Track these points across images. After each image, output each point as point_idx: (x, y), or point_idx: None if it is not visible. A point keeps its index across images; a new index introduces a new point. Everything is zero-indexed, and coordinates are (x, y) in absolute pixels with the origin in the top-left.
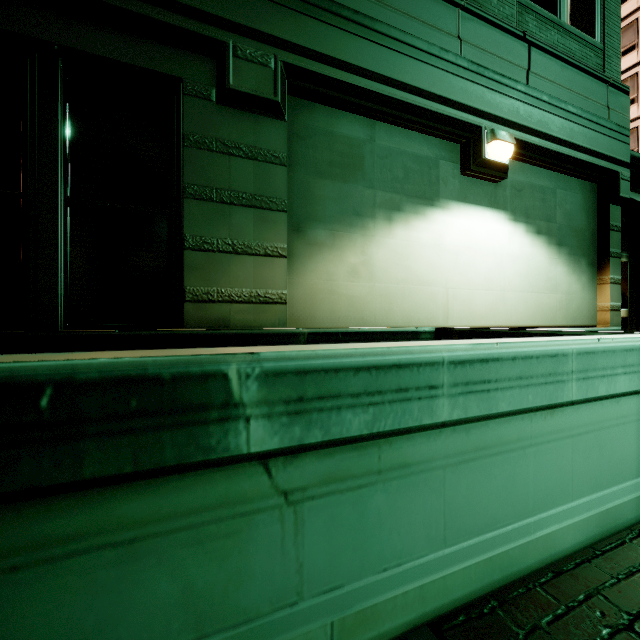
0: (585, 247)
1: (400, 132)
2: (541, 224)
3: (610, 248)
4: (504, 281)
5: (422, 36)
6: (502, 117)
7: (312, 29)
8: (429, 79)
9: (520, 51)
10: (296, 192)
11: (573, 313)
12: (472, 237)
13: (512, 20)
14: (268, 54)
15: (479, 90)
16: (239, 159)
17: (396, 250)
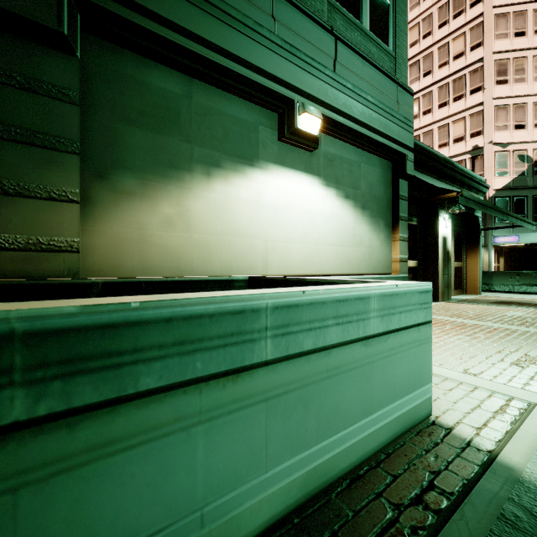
0: (383, 211)
1: (219, 93)
2: (349, 190)
3: (400, 213)
4: (318, 236)
5: (236, 6)
6: (313, 95)
7: None
8: (244, 47)
9: (328, 42)
10: (98, 136)
11: (374, 263)
12: (290, 197)
13: (323, 15)
14: None
15: (292, 67)
16: (11, 89)
17: (215, 204)
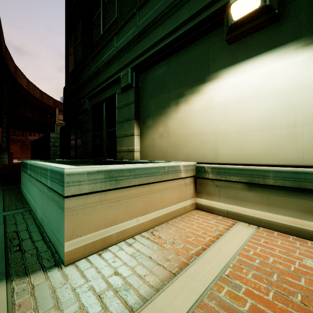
0: None
1: (182, 52)
2: None
3: None
4: (295, 116)
5: None
6: None
7: (137, 48)
8: (183, 14)
9: None
10: (143, 109)
11: None
12: (243, 88)
13: None
14: (127, 69)
15: None
16: (125, 107)
17: (180, 119)
